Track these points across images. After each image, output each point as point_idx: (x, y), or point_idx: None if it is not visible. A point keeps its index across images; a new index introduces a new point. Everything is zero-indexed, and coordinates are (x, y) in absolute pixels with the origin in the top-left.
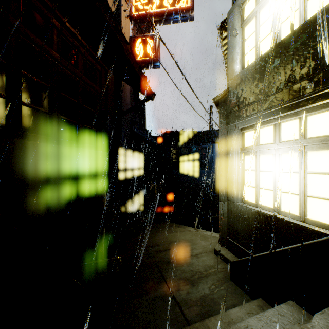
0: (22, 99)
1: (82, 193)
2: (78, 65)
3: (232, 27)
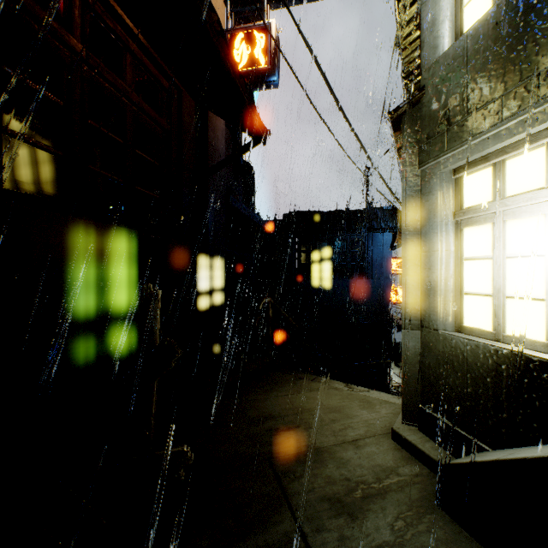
0: (5, 123)
1: (131, 313)
2: (125, 74)
3: None
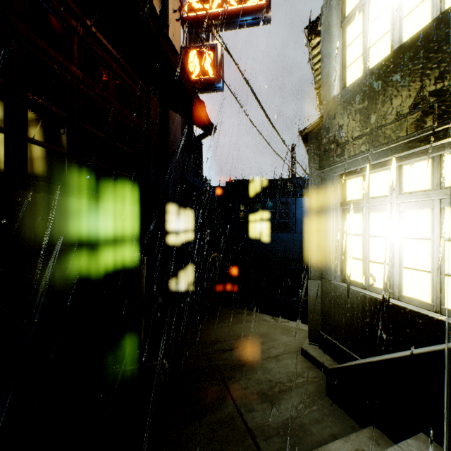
0: (29, 134)
1: (114, 266)
2: (108, 87)
3: (327, 28)
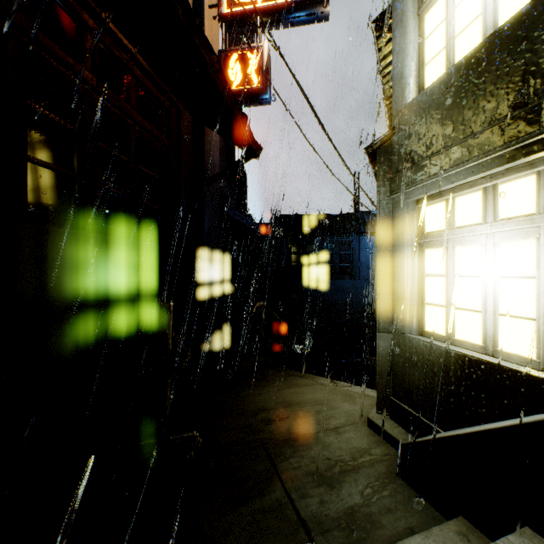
0: (29, 152)
1: (136, 317)
2: (129, 97)
3: (400, 17)
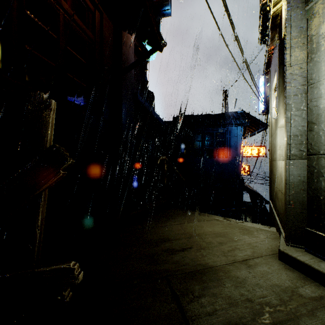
0: None
1: None
2: None
3: None
